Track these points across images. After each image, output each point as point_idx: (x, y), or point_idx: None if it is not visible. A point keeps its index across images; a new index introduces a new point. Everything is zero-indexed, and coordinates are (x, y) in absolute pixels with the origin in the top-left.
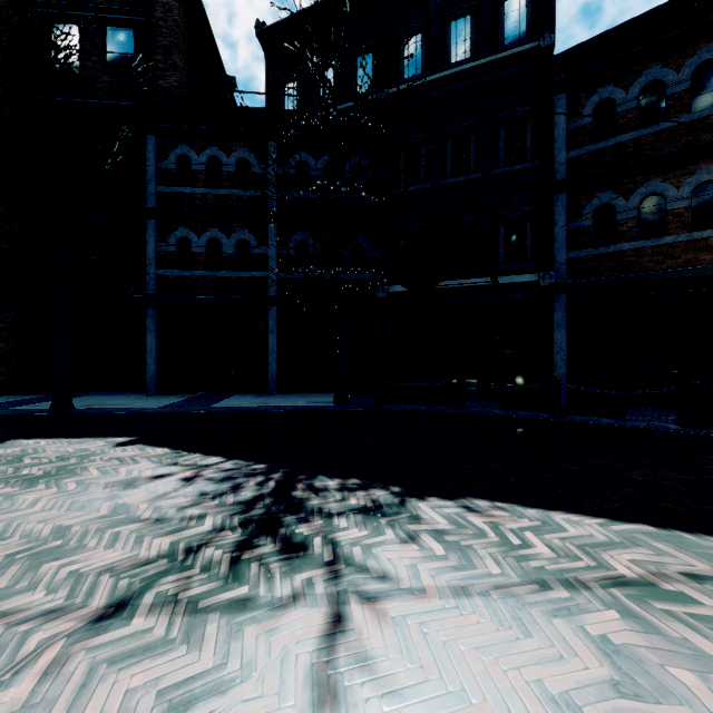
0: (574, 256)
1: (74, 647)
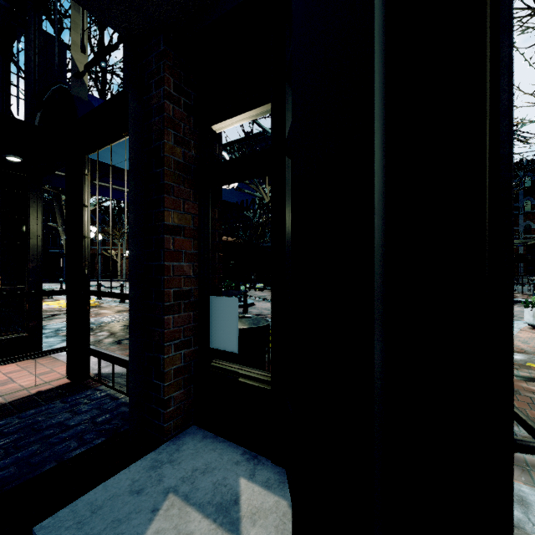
0: None
1: None
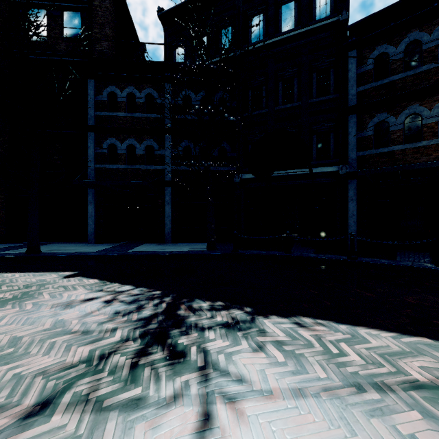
0: (361, 155)
1: None
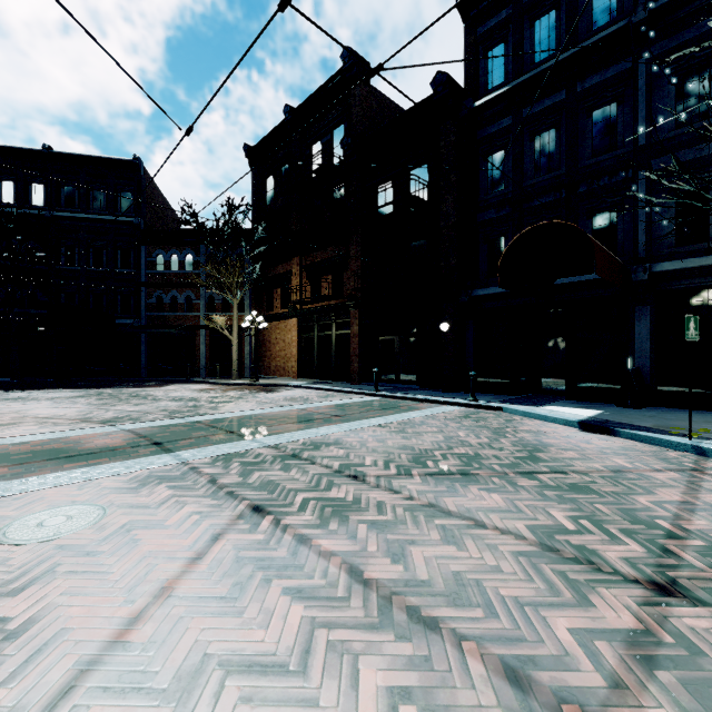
0: (149, 315)
1: None
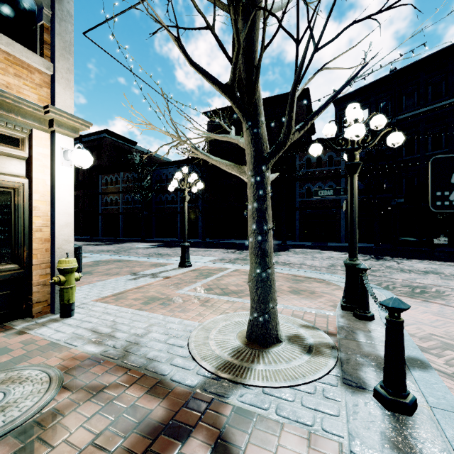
0: None
1: (364, 261)
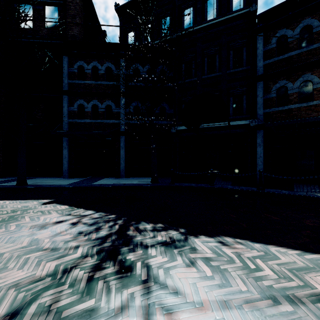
0: (267, 111)
1: None
